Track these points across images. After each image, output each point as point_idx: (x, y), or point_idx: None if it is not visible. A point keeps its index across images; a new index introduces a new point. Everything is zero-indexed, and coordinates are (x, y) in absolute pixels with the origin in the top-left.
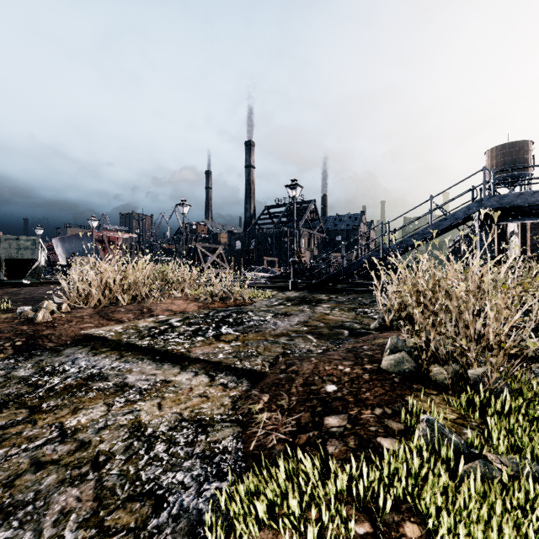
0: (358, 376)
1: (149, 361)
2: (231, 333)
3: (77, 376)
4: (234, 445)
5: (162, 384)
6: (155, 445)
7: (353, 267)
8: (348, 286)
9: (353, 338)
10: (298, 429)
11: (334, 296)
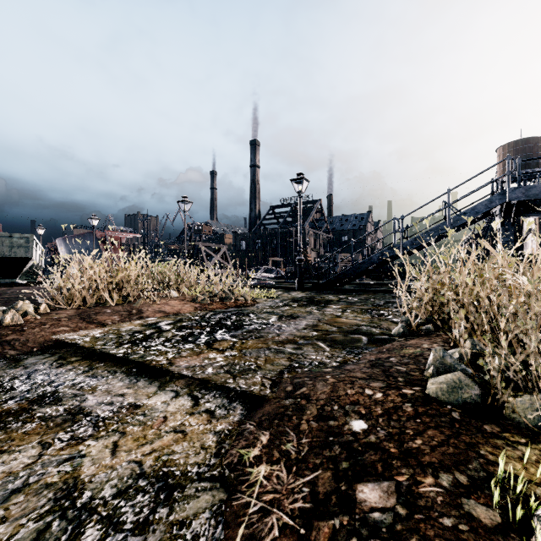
0: (396, 407)
1: (122, 375)
2: (227, 339)
3: (23, 397)
4: (211, 531)
5: (129, 410)
6: (84, 528)
7: (363, 266)
8: (357, 287)
9: (374, 347)
10: (314, 506)
11: (344, 297)
